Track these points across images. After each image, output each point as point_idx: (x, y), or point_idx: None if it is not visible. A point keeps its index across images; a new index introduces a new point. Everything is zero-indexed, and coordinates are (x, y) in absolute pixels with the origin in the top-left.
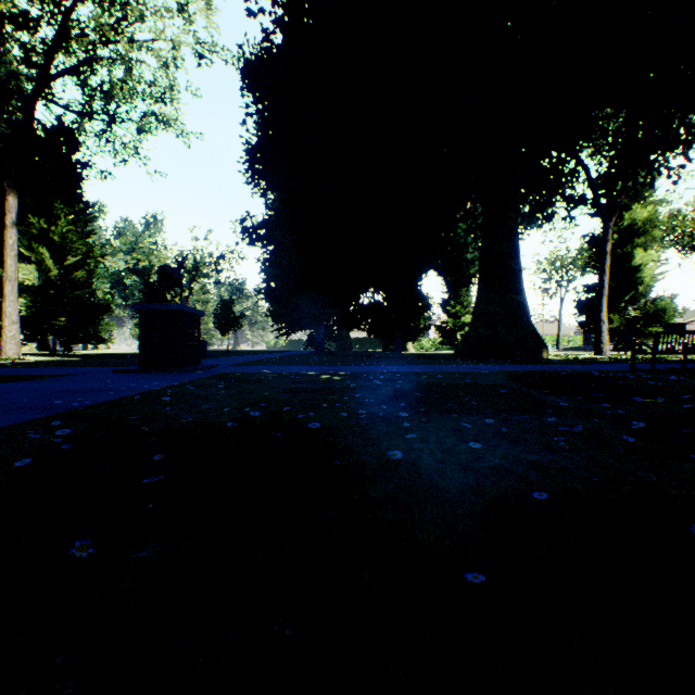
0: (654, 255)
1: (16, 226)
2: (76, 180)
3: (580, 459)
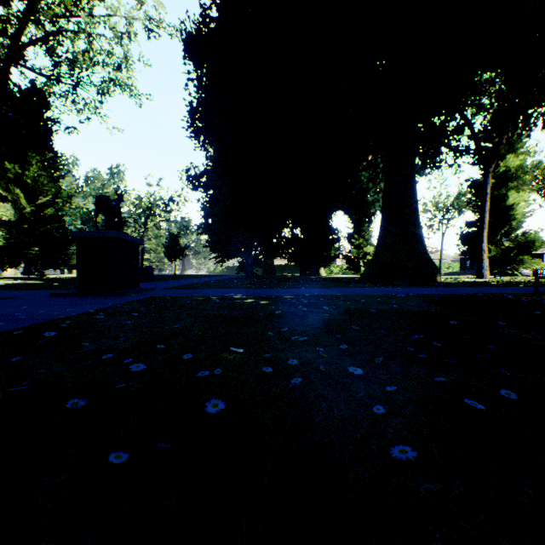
0: (525, 196)
1: None
2: (47, 134)
3: None
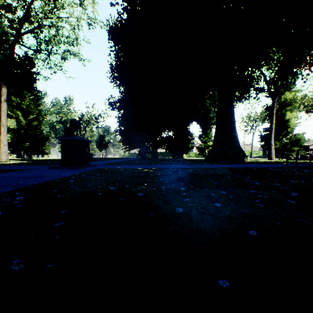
0: (295, 115)
1: (6, 101)
2: (33, 81)
3: (268, 212)
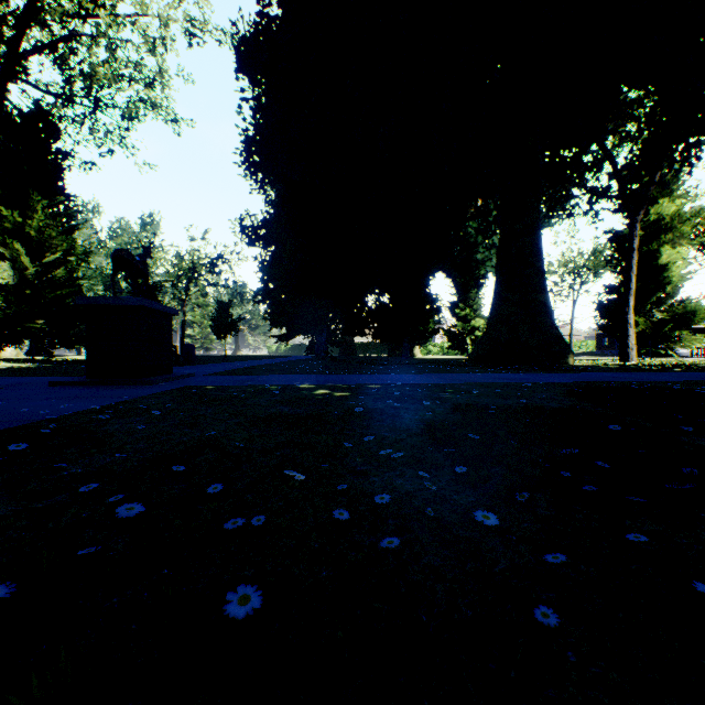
0: (683, 253)
1: None
2: (56, 171)
3: None
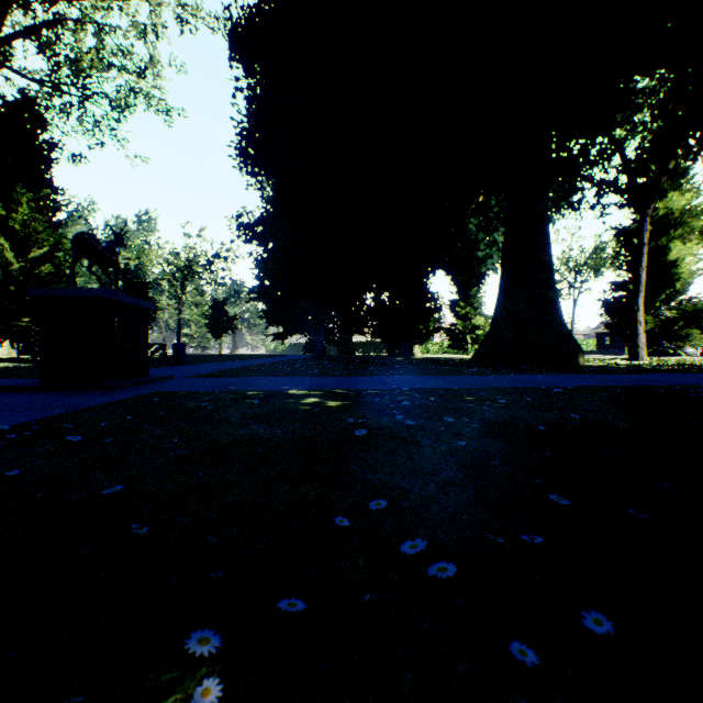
0: (694, 248)
1: None
2: (42, 162)
3: None
